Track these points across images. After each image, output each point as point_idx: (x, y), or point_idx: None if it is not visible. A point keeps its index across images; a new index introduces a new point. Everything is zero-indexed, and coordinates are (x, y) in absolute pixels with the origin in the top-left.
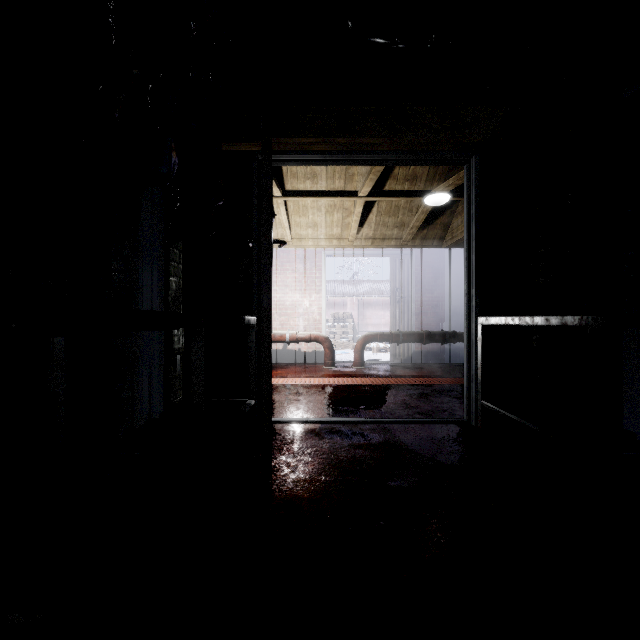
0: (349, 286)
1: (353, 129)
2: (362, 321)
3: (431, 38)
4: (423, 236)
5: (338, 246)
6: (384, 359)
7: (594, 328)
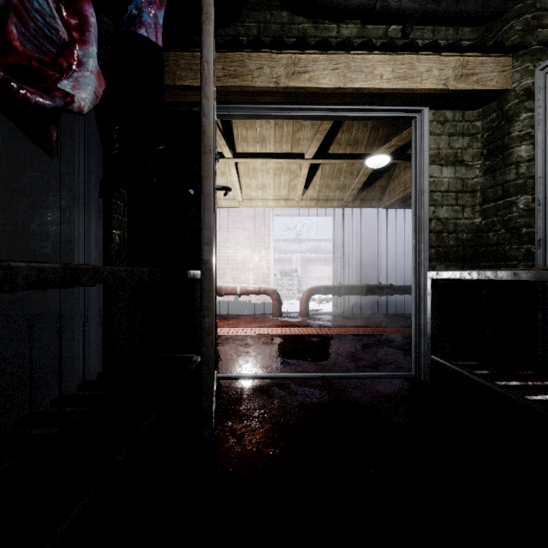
0: (294, 244)
1: (302, 77)
2: (305, 275)
3: None
4: (362, 197)
5: (285, 206)
6: (326, 309)
7: None
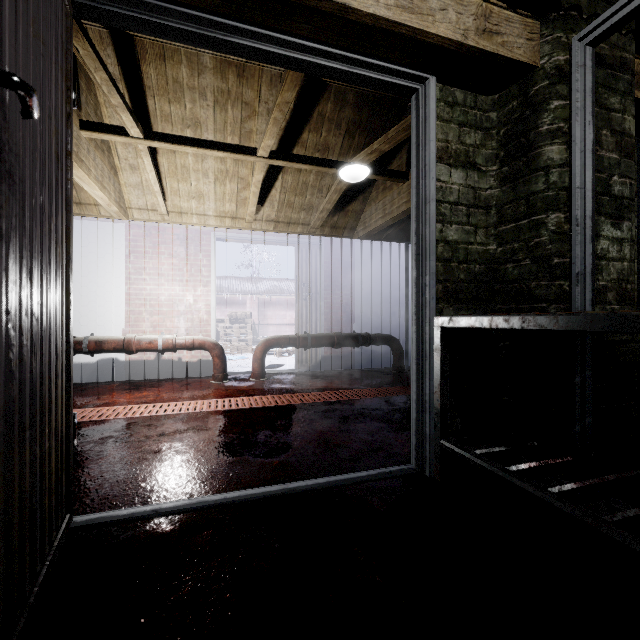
0: (249, 284)
1: None
2: (263, 321)
3: None
4: (333, 224)
5: (232, 227)
6: (288, 364)
7: None
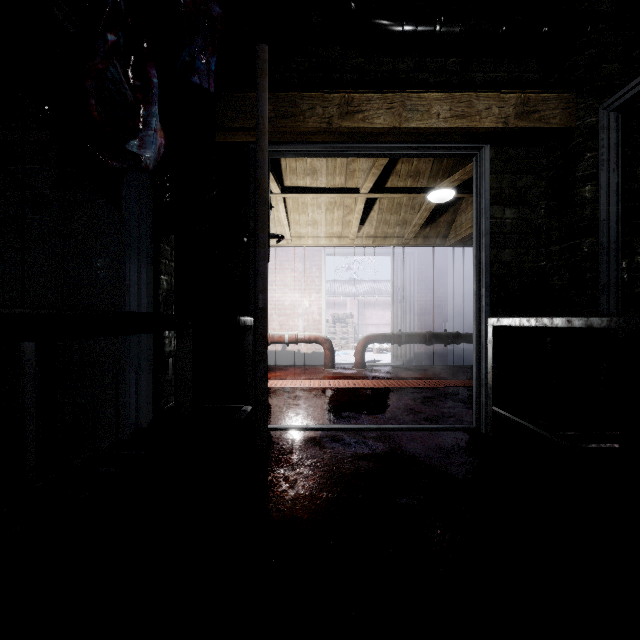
0: (349, 286)
1: (356, 117)
2: (362, 321)
3: (440, 19)
4: (426, 234)
5: (338, 245)
6: (385, 360)
7: (626, 331)
